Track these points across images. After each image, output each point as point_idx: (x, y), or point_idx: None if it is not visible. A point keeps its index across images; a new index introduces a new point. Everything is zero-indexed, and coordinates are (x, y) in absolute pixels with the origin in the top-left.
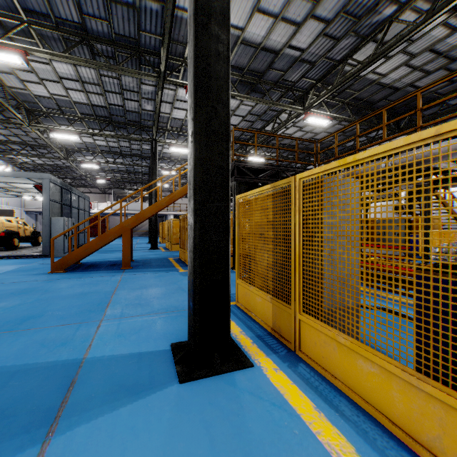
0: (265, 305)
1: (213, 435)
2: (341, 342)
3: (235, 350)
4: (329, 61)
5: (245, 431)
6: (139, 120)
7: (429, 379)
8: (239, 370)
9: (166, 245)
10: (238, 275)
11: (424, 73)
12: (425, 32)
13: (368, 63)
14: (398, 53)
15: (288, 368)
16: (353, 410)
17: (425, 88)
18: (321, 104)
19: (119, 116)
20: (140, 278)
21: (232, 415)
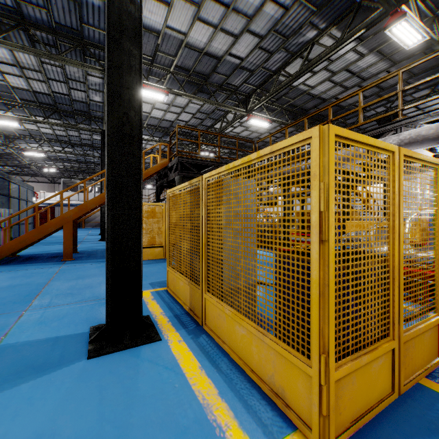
0: (185, 288)
1: (103, 396)
2: (227, 313)
3: (150, 328)
4: (266, 70)
5: (134, 390)
6: (88, 110)
7: (269, 333)
8: (147, 344)
9: None
10: (169, 263)
11: (344, 89)
12: (341, 55)
13: (296, 76)
14: (322, 69)
15: (191, 339)
16: (229, 366)
17: (334, 104)
18: (263, 108)
19: (65, 104)
20: (80, 269)
21: (126, 380)
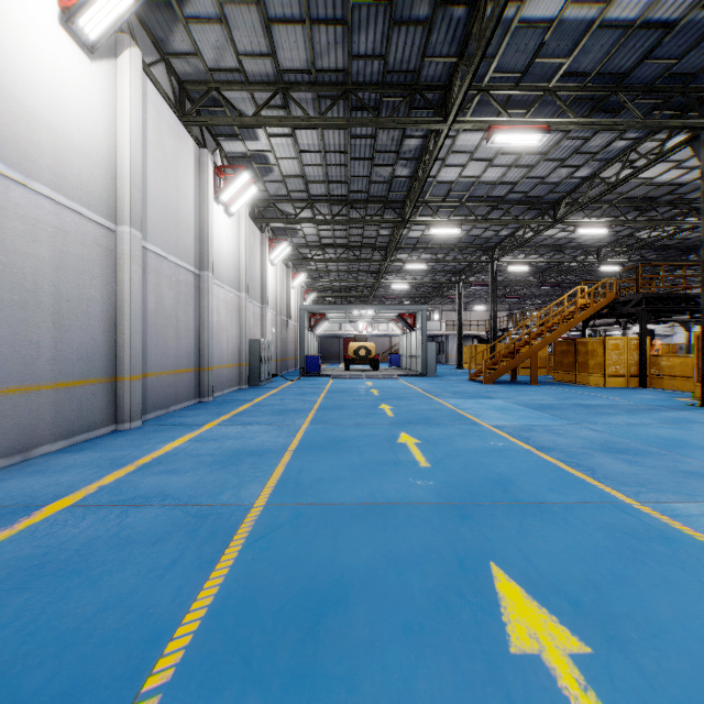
0: None
1: None
2: None
3: None
4: None
5: None
6: (483, 243)
7: None
8: None
9: None
10: (695, 381)
11: None
12: None
13: None
14: None
15: None
16: None
17: None
18: None
19: (466, 242)
20: (571, 389)
21: None
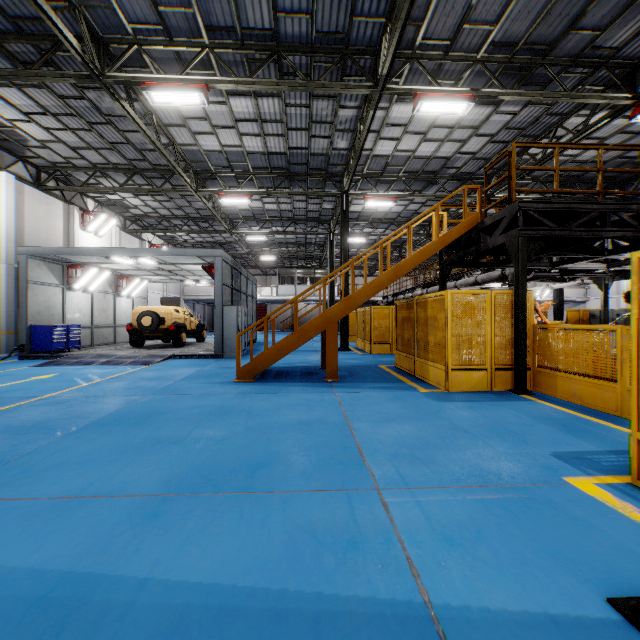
0: None
1: None
2: None
3: None
4: None
5: None
6: (325, 166)
7: None
8: None
9: (358, 344)
10: None
11: None
12: None
13: None
14: None
15: None
16: None
17: None
18: None
19: (300, 164)
20: (367, 399)
21: None
